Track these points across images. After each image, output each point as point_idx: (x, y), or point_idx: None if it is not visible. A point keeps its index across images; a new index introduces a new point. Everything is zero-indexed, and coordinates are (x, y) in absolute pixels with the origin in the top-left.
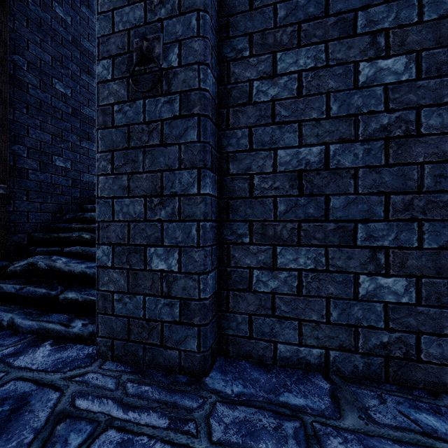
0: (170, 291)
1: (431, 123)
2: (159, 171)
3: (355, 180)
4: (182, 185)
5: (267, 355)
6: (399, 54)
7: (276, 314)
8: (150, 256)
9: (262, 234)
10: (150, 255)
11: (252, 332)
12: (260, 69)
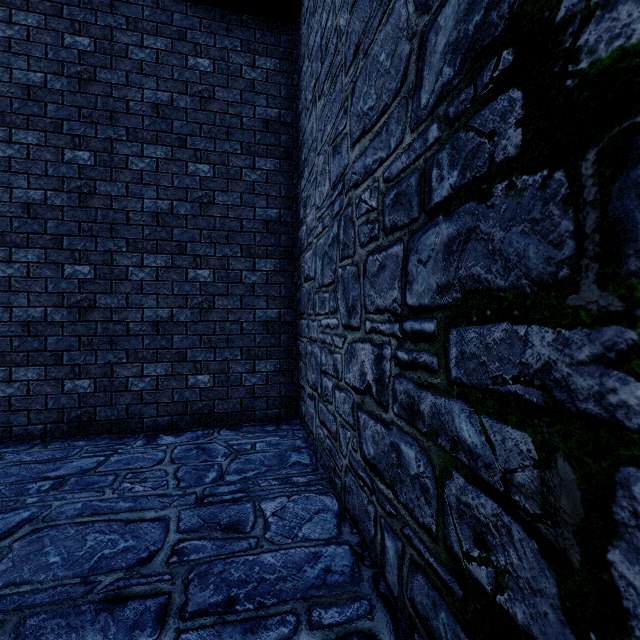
0: None
1: (102, 302)
2: None
3: (63, 329)
4: None
5: (6, 436)
6: (86, 264)
7: (12, 409)
8: None
9: (2, 360)
10: None
11: None
12: (0, 256)
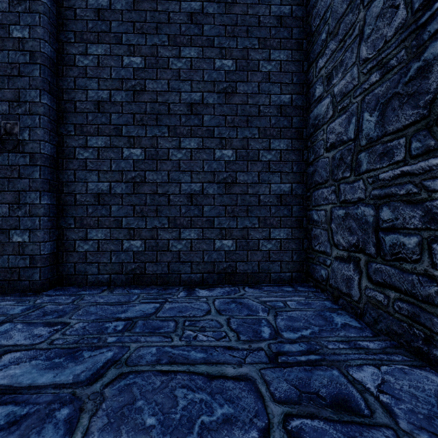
0: (24, 252)
1: (150, 178)
2: (17, 191)
3: (122, 199)
4: (31, 199)
5: (83, 282)
6: (138, 148)
7: (87, 261)
8: (12, 235)
9: (81, 223)
10: (12, 234)
11: (76, 272)
12: (80, 143)
